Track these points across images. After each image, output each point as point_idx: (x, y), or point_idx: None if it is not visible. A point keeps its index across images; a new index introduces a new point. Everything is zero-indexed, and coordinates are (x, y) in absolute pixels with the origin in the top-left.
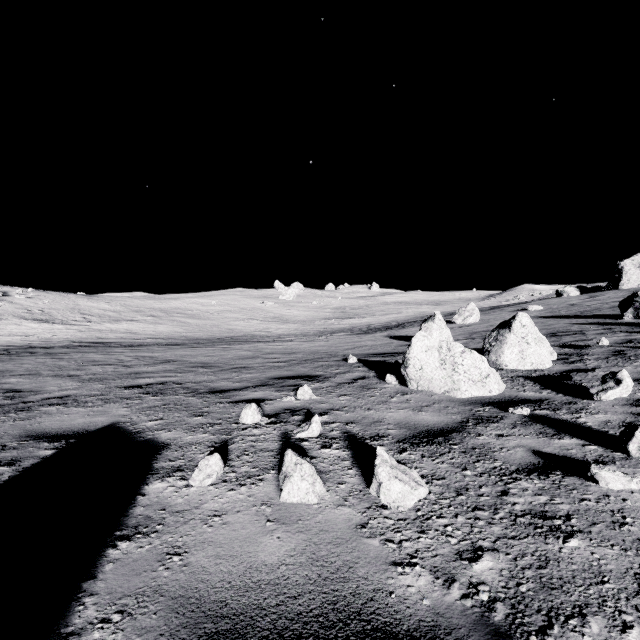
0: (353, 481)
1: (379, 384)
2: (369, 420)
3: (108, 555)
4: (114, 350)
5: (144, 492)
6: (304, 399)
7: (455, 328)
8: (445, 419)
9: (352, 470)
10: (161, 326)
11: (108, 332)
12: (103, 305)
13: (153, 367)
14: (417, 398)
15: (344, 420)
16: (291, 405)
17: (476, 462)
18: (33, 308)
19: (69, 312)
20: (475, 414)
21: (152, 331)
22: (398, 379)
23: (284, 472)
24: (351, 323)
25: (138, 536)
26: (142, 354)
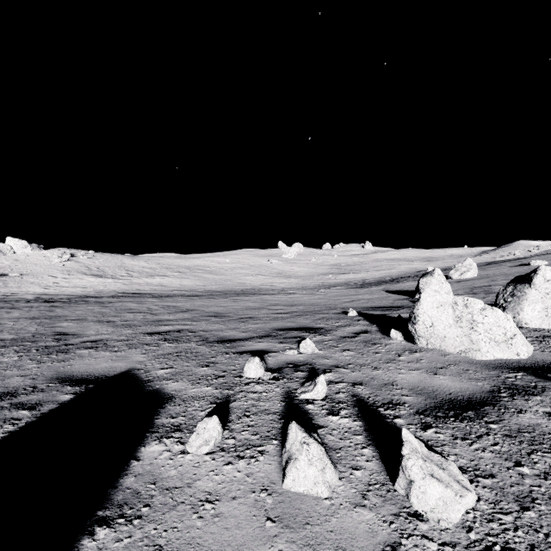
0: (370, 467)
1: (383, 339)
2: (379, 382)
3: (81, 548)
4: (147, 300)
5: (139, 456)
6: (307, 353)
7: (452, 283)
8: (469, 386)
9: (367, 449)
10: (185, 280)
11: (145, 285)
12: (142, 263)
13: (174, 315)
14: (429, 357)
15: (350, 380)
16: (294, 359)
17: (531, 453)
18: (92, 266)
19: (117, 269)
20: (506, 382)
21: (178, 284)
22: (403, 335)
23: (287, 450)
24: (346, 278)
25: (120, 521)
26: (168, 304)
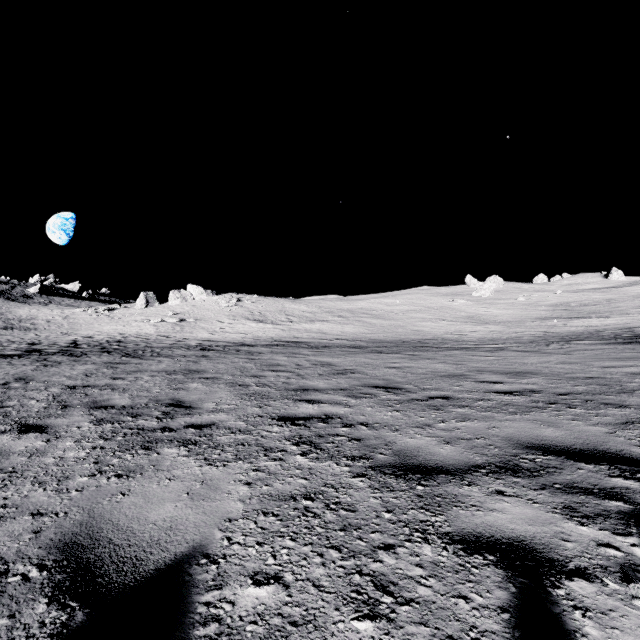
0: None
1: None
2: None
3: None
4: (300, 351)
5: None
6: None
7: None
8: None
9: None
10: (347, 326)
11: (303, 332)
12: (302, 307)
13: (326, 380)
14: None
15: None
16: None
17: None
18: (254, 311)
19: (278, 314)
20: None
21: (339, 331)
22: None
23: None
24: (587, 325)
25: None
26: (322, 359)
